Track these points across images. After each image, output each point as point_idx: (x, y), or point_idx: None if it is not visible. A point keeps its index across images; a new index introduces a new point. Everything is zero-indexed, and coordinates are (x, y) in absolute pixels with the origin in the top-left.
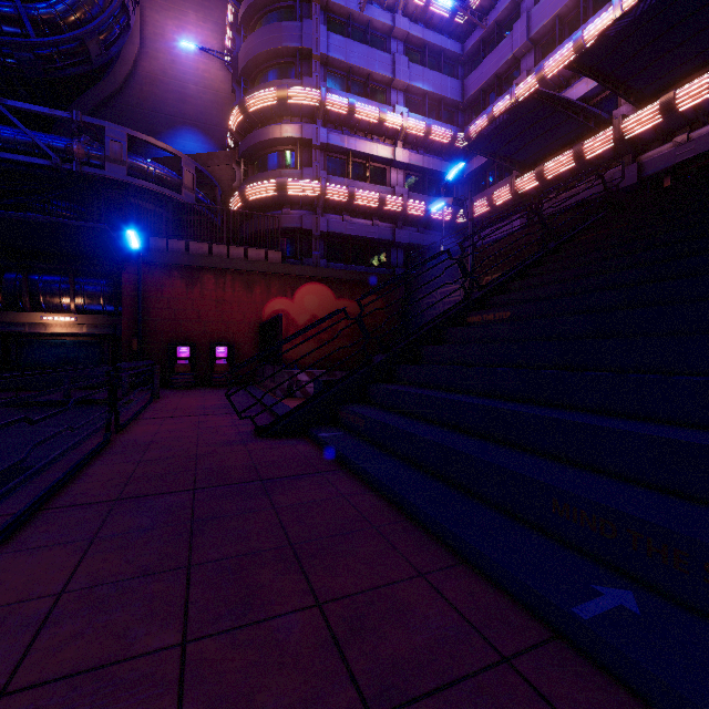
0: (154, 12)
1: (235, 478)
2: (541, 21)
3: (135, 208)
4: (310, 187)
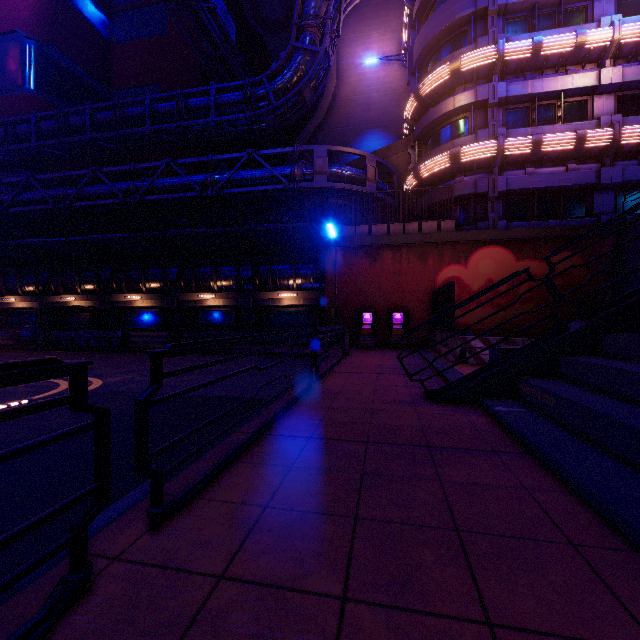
0: (347, 47)
1: (403, 438)
2: None
3: (333, 206)
4: (485, 149)
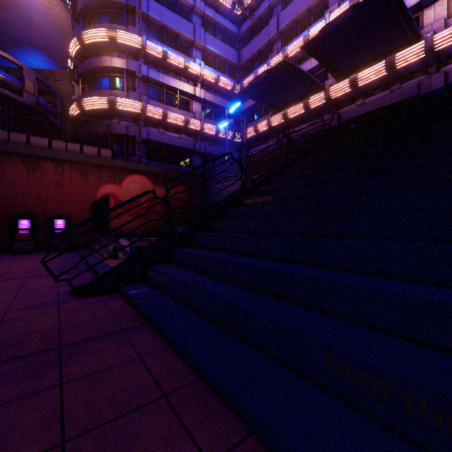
0: None
1: (31, 347)
2: (285, 21)
3: None
4: (134, 105)
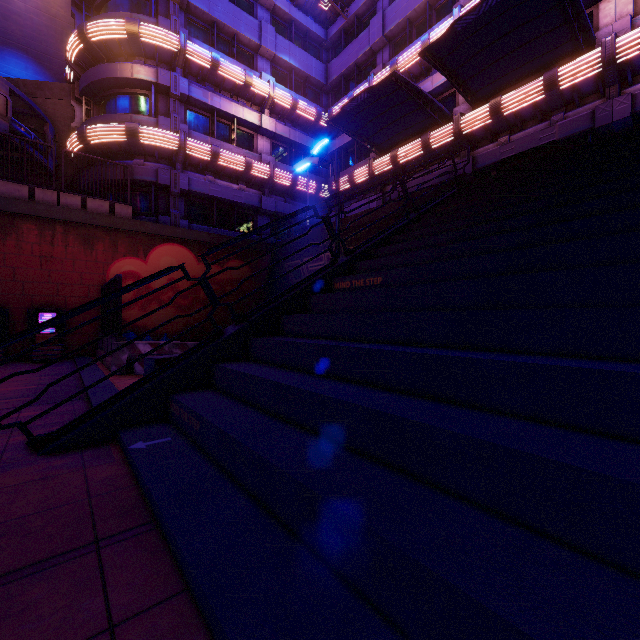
0: None
1: None
2: (394, 20)
3: None
4: (167, 139)
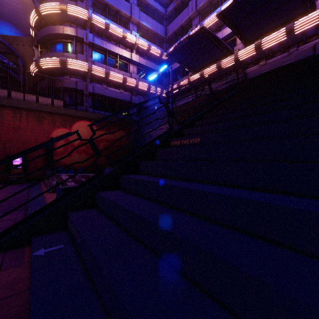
0: None
1: None
2: (202, 2)
3: None
4: (82, 65)
